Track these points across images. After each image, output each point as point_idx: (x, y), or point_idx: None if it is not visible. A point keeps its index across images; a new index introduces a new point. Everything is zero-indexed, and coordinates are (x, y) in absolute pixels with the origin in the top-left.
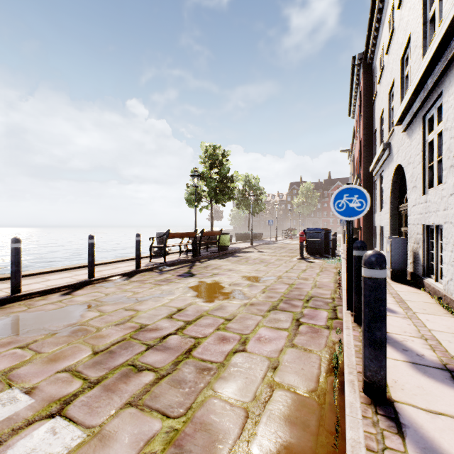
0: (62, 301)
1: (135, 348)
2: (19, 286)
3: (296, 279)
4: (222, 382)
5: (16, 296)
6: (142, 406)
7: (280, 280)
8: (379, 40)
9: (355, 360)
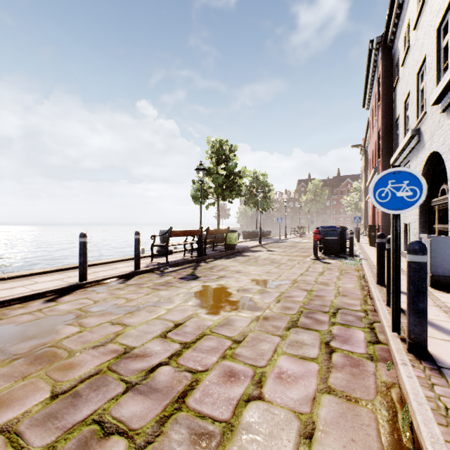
0: (42, 310)
1: (109, 389)
2: None
3: (315, 284)
4: None
5: None
6: None
7: (296, 285)
8: (403, 17)
9: (440, 433)
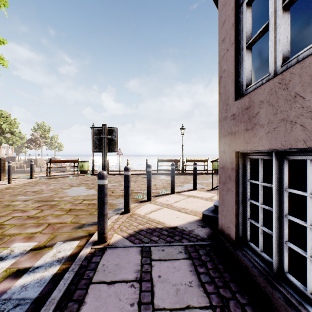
0: None
1: None
2: None
3: None
4: None
5: None
6: None
7: None
8: None
9: None
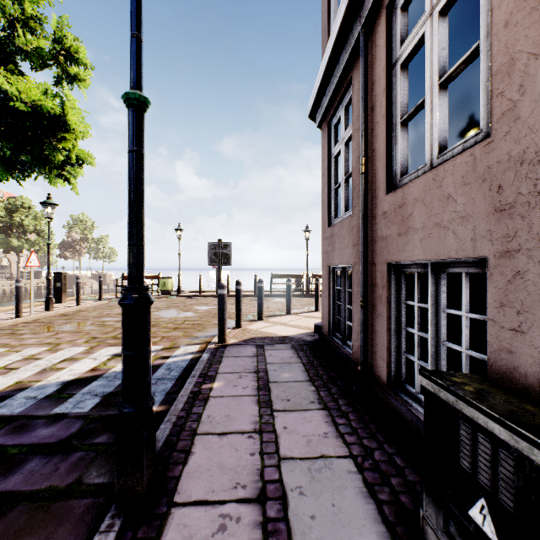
0: None
1: None
2: None
3: None
4: None
5: None
6: None
7: None
8: None
9: None
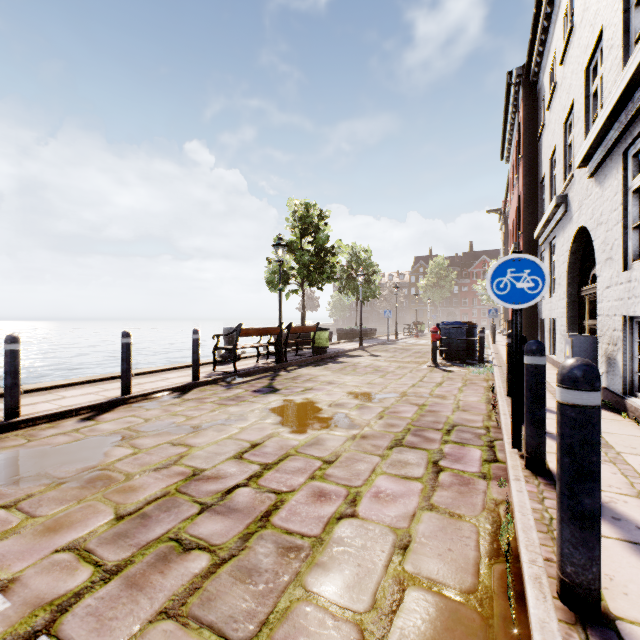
0: (80, 431)
1: (181, 510)
2: (17, 408)
3: (429, 398)
4: (319, 573)
5: (12, 423)
6: (186, 617)
7: (405, 399)
8: (549, 45)
9: (536, 537)
